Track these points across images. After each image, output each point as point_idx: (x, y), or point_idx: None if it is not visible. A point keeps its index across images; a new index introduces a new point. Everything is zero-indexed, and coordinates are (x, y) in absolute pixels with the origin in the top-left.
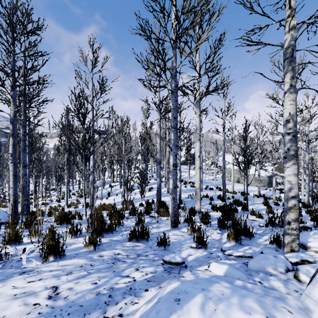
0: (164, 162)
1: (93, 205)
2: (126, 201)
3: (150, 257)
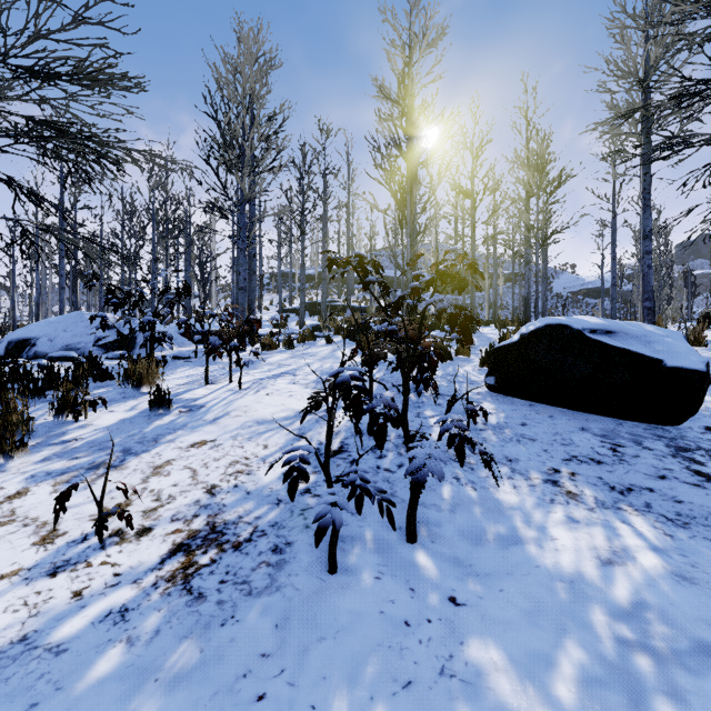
0: None
1: None
2: None
3: None
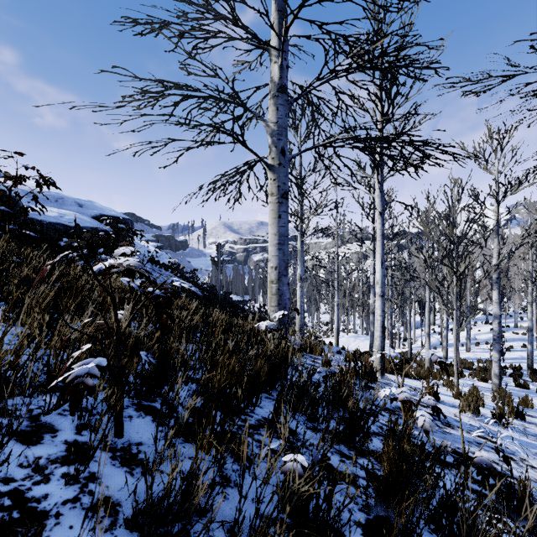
0: (533, 307)
1: (446, 357)
2: (490, 362)
3: (533, 394)
